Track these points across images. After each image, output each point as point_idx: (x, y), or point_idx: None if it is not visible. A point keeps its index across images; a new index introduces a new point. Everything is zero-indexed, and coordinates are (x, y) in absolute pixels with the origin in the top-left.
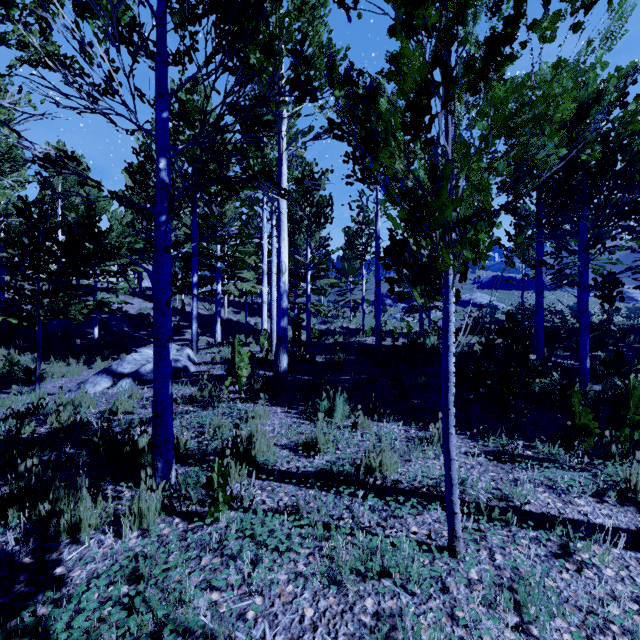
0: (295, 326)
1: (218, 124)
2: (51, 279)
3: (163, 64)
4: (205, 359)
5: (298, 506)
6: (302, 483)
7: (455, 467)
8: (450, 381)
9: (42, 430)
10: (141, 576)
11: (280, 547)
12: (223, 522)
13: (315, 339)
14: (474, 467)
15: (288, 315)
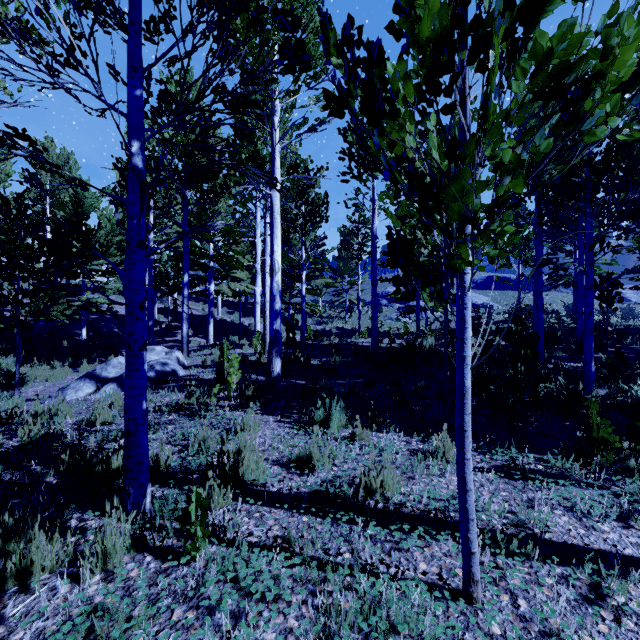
0: (289, 328)
1: (198, 102)
2: (32, 278)
3: (136, 34)
4: (196, 362)
5: (289, 539)
6: (294, 507)
7: (472, 498)
8: (466, 398)
9: (11, 443)
10: (98, 638)
11: (267, 596)
12: (201, 564)
13: (310, 340)
14: (483, 485)
15: (283, 315)
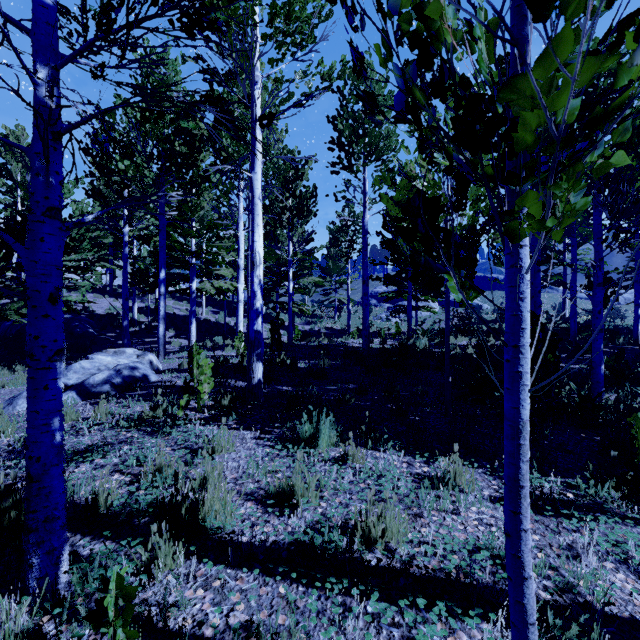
0: (274, 328)
1: (131, 11)
2: None
3: None
4: (172, 365)
5: (257, 634)
6: (269, 569)
7: (532, 590)
8: (523, 437)
9: None
10: None
11: None
12: None
13: (298, 341)
14: None
15: (270, 315)
